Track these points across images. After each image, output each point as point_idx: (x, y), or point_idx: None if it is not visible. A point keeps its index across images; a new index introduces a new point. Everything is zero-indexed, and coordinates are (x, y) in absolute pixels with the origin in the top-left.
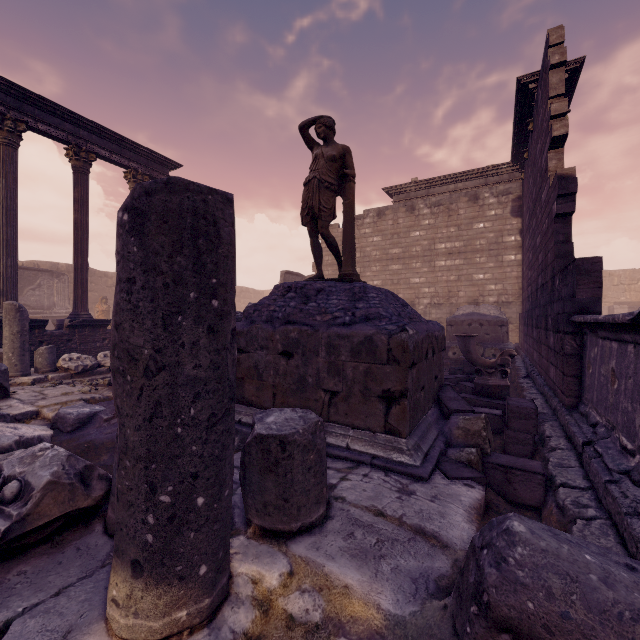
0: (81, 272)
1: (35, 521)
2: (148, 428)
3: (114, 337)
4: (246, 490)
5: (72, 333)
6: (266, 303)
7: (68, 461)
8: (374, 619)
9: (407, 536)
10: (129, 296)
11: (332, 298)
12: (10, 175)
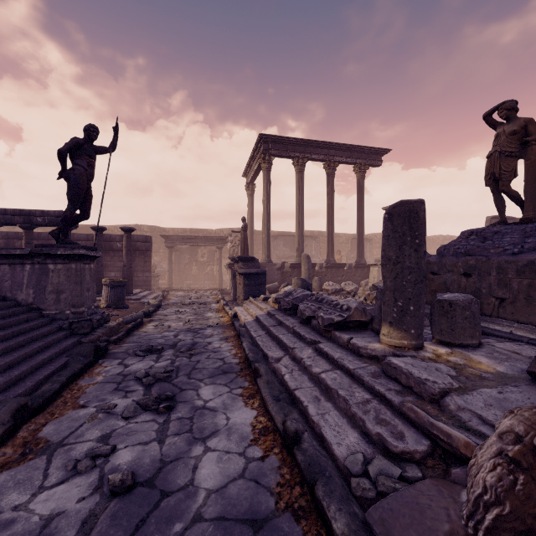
0: (331, 235)
1: (352, 318)
2: (394, 281)
3: (382, 254)
4: (432, 324)
5: (326, 271)
6: (452, 244)
7: (359, 303)
8: (490, 370)
9: (530, 361)
10: (388, 241)
11: (506, 237)
12: (301, 188)
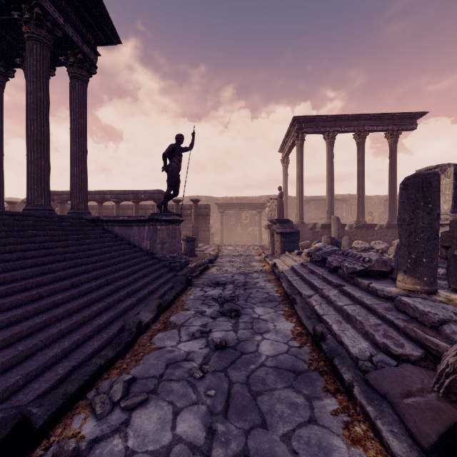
0: (360, 198)
1: (373, 268)
2: (408, 238)
3: (398, 217)
4: (448, 275)
5: (356, 231)
6: None
7: (380, 257)
8: None
9: None
10: (402, 206)
11: None
12: (331, 158)
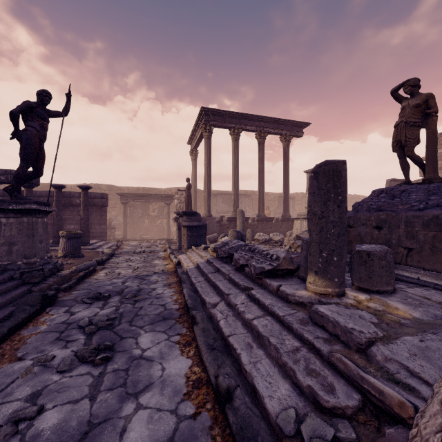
0: (261, 194)
1: (281, 267)
2: (319, 234)
3: (308, 209)
4: (351, 272)
5: (258, 224)
6: (366, 201)
7: (287, 253)
8: (407, 316)
9: (440, 306)
10: (313, 197)
11: (412, 195)
12: (236, 153)
